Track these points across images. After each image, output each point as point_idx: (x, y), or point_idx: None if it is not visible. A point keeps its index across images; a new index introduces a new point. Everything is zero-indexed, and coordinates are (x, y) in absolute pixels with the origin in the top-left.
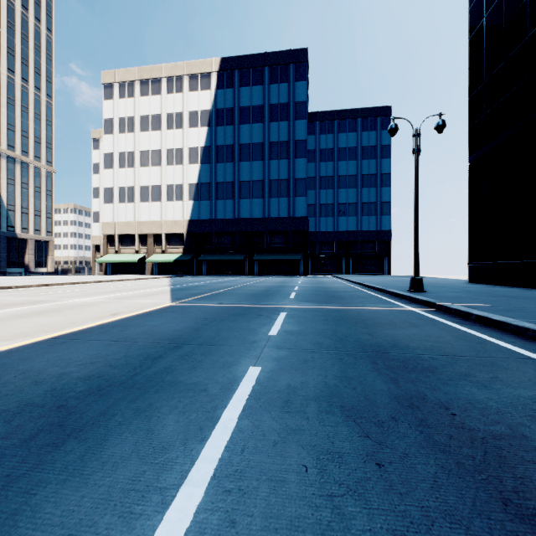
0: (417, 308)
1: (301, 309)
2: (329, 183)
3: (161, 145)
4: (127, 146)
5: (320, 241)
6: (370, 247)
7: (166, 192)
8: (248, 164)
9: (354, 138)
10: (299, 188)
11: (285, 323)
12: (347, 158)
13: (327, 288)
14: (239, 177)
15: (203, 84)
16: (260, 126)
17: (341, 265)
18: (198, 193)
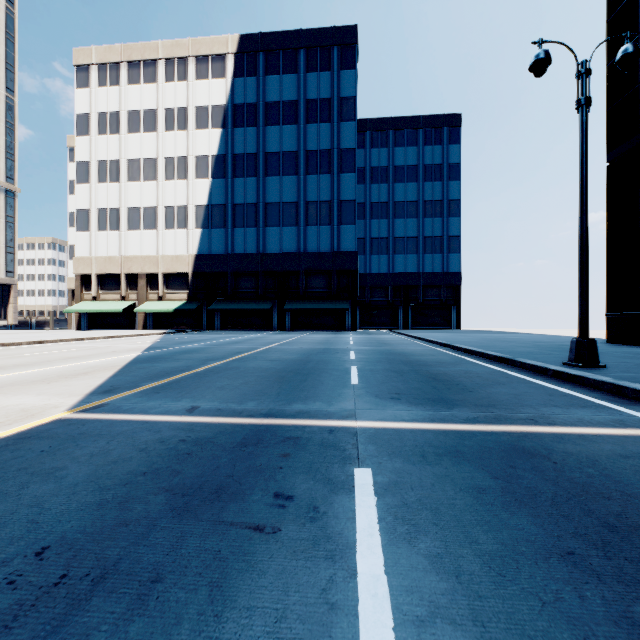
0: None
1: (405, 441)
2: (383, 211)
3: (157, 152)
4: (110, 153)
5: (371, 286)
6: (434, 294)
7: (164, 216)
8: (277, 180)
9: (414, 154)
10: (346, 214)
11: None
12: (406, 179)
13: (404, 355)
14: (264, 198)
15: (215, 69)
16: (293, 128)
17: (397, 316)
18: (208, 219)
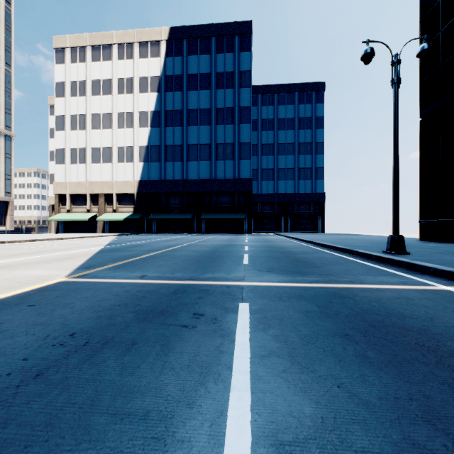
0: (452, 286)
1: (271, 291)
2: (270, 150)
3: (112, 108)
4: (79, 109)
5: (261, 202)
6: (306, 208)
7: (117, 153)
8: (196, 128)
9: (292, 110)
10: (244, 152)
11: (258, 361)
12: (286, 128)
13: (281, 248)
14: (187, 141)
15: (152, 51)
16: (207, 92)
17: (280, 223)
18: (147, 155)
